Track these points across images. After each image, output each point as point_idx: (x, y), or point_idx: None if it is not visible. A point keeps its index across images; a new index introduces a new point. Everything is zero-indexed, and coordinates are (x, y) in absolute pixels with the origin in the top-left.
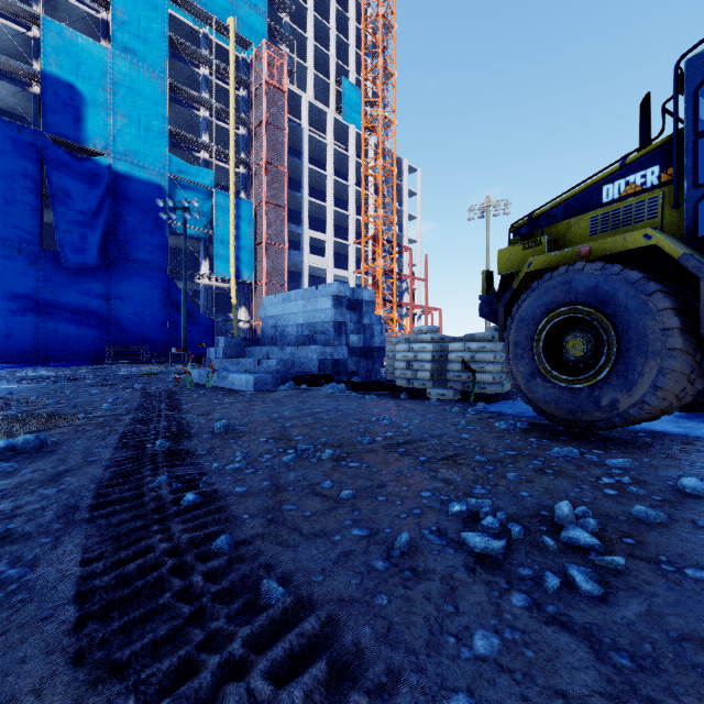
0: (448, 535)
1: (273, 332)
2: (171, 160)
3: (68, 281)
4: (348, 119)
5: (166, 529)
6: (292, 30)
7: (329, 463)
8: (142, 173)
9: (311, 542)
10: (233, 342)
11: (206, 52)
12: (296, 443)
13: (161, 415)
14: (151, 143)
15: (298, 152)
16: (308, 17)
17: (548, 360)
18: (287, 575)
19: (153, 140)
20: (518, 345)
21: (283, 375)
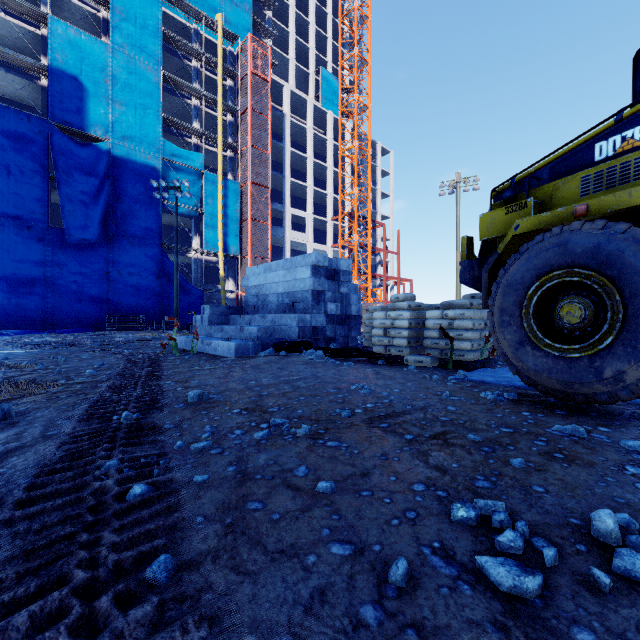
0: (457, 557)
1: (255, 301)
2: (164, 144)
3: (72, 255)
4: (326, 106)
5: (96, 540)
6: (274, 25)
7: (305, 442)
8: (138, 157)
9: (277, 567)
10: (218, 310)
11: (196, 46)
12: (270, 416)
13: (138, 382)
14: (146, 129)
15: (280, 136)
16: (290, 12)
17: (539, 327)
18: (238, 634)
19: (148, 126)
20: (505, 312)
21: (263, 342)
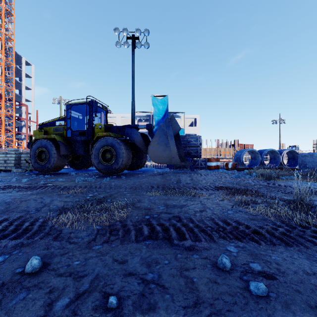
0: None
1: None
2: None
3: None
4: None
5: None
6: None
7: None
8: None
9: None
10: None
11: None
12: None
13: None
14: None
15: None
16: None
17: (38, 159)
18: None
19: None
20: (32, 155)
21: None
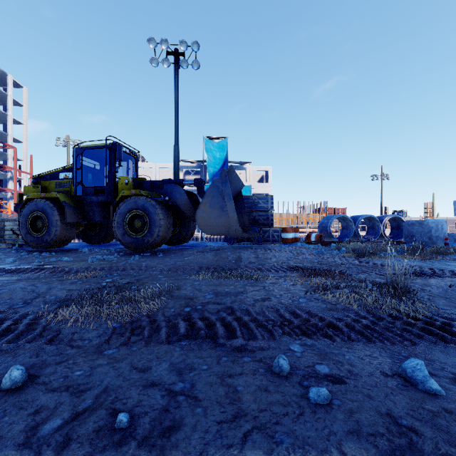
0: None
1: None
2: None
3: None
4: None
5: None
6: None
7: None
8: None
9: None
10: None
11: None
12: None
13: None
14: None
15: None
16: None
17: (32, 228)
18: None
19: None
20: (23, 223)
21: None
